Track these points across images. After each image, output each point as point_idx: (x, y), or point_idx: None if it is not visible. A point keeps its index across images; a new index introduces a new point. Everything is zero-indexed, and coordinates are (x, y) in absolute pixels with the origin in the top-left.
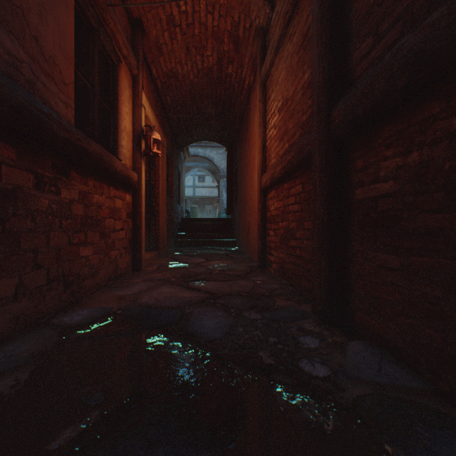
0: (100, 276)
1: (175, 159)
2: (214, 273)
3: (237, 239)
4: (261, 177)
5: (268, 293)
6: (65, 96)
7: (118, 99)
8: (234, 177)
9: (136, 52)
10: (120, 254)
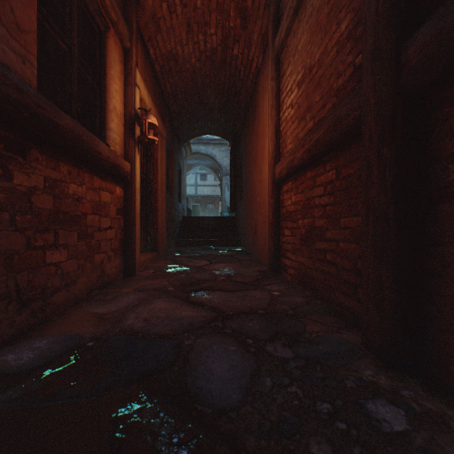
0: (79, 287)
1: (176, 153)
2: (220, 279)
3: (242, 239)
4: (273, 167)
5: (292, 311)
6: (21, 46)
7: (106, 73)
8: (238, 172)
9: (128, 22)
10: (107, 257)
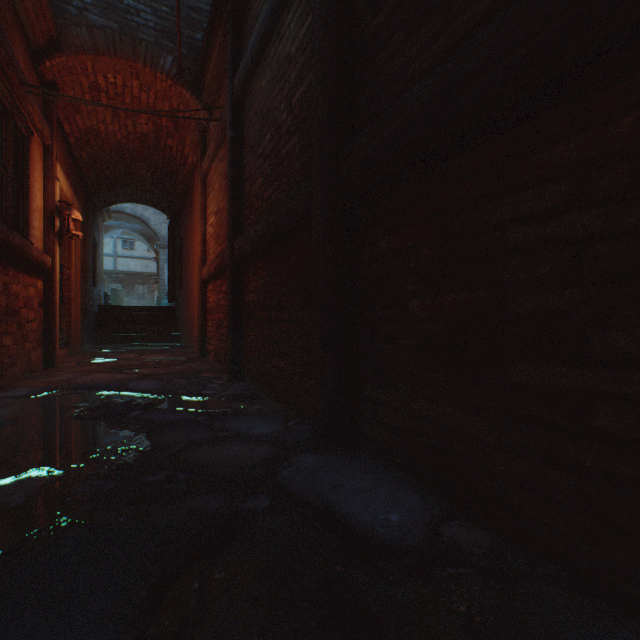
0: (18, 368)
1: (91, 225)
2: (150, 364)
3: (182, 333)
4: (202, 269)
5: (199, 371)
6: None
7: (30, 175)
8: (178, 255)
9: (50, 118)
10: (33, 347)
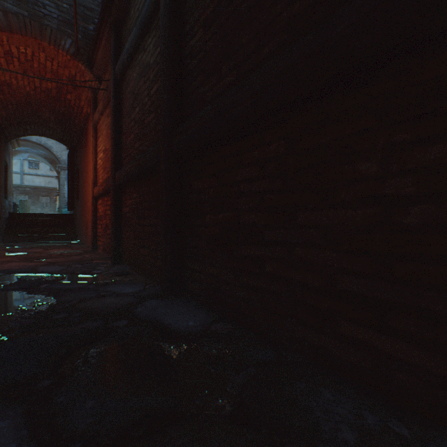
0: None
1: (3, 152)
2: (54, 255)
3: (79, 233)
4: (94, 188)
5: (91, 259)
6: None
7: None
8: (76, 176)
9: None
10: None
